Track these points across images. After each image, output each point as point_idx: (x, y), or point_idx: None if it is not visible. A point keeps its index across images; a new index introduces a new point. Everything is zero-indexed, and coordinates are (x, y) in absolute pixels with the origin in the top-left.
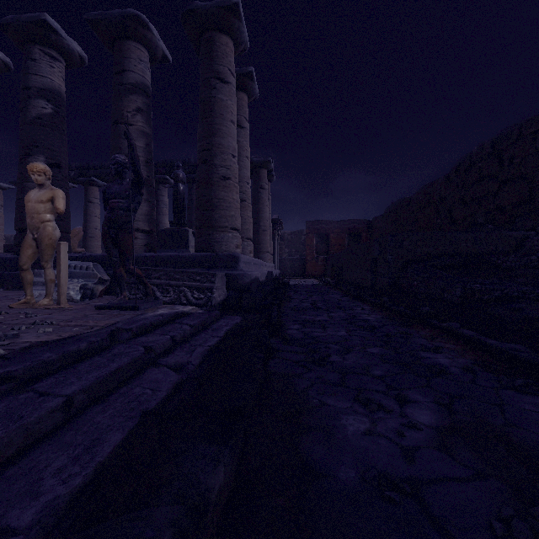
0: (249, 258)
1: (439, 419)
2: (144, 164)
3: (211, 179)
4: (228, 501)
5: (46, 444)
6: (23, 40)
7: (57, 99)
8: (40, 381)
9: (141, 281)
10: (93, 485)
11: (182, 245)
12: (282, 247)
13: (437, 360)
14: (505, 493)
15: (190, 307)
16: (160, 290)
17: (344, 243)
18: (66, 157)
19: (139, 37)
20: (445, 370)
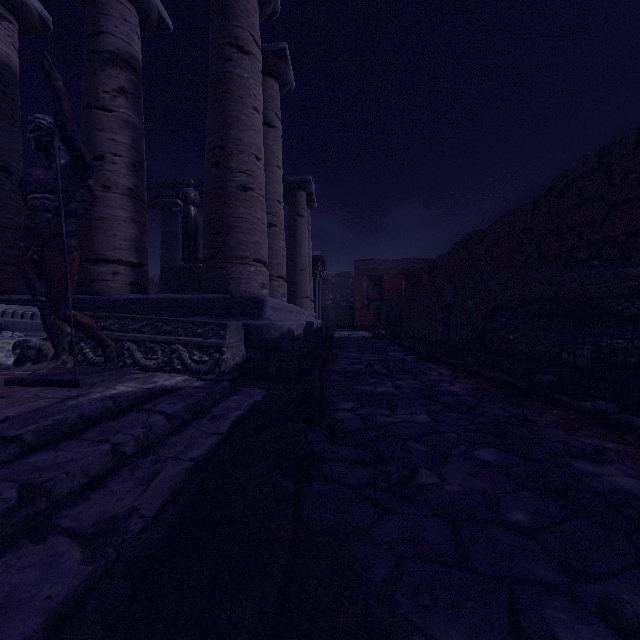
0: (280, 302)
1: None
2: (130, 168)
3: (225, 189)
4: None
5: None
6: None
7: (4, 74)
8: None
9: (93, 336)
10: None
11: (193, 287)
12: (325, 292)
13: (612, 480)
14: None
15: (179, 378)
16: (141, 350)
17: (400, 288)
18: (20, 158)
19: None
20: None
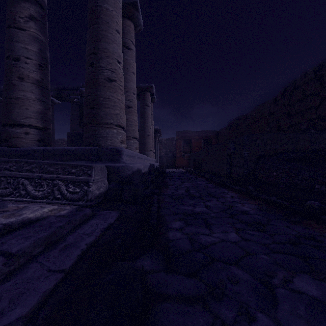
0: (133, 152)
1: None
2: (37, 67)
3: (97, 80)
4: None
5: None
6: None
7: None
8: None
9: None
10: None
11: None
12: (161, 148)
13: None
14: None
15: (46, 209)
16: (32, 184)
17: (200, 146)
18: None
19: None
20: None
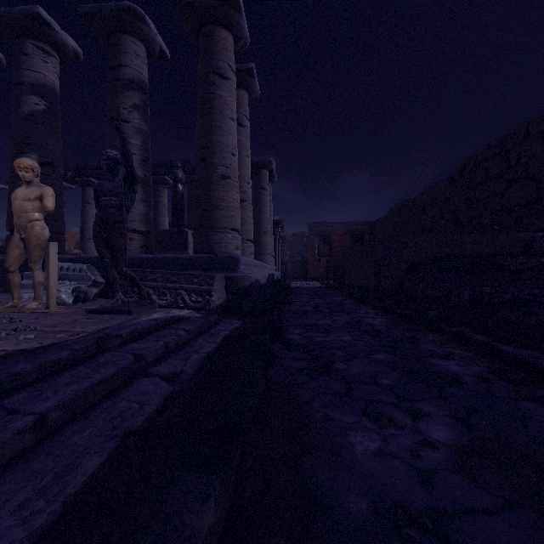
0: (250, 259)
1: (456, 436)
2: (141, 163)
3: (210, 178)
4: (220, 541)
5: (9, 472)
6: (15, 33)
7: (51, 96)
8: (11, 395)
9: (135, 284)
10: (60, 524)
11: (181, 247)
12: (284, 249)
13: (448, 367)
14: (542, 529)
15: (187, 311)
16: (156, 293)
17: (346, 245)
18: (61, 155)
19: (135, 31)
20: (458, 379)
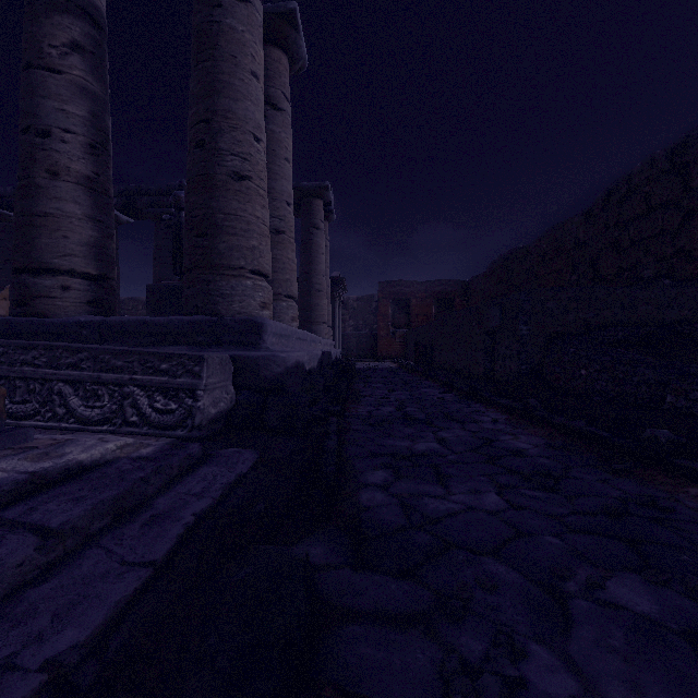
0: (288, 327)
1: None
2: (87, 150)
3: (212, 177)
4: None
5: None
6: None
7: None
8: None
9: None
10: None
11: None
12: (345, 318)
13: None
14: None
15: (111, 445)
16: (79, 394)
17: (430, 313)
18: None
19: None
20: None
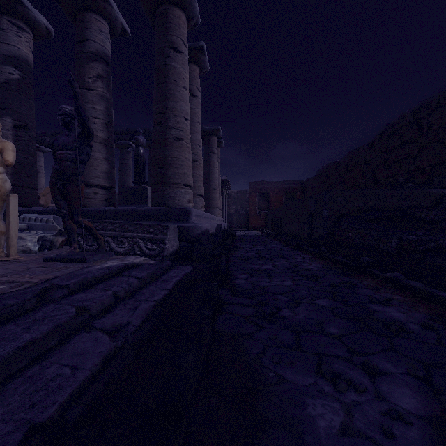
0: (200, 212)
1: (425, 403)
2: (104, 126)
3: (165, 140)
4: None
5: None
6: None
7: (24, 66)
8: None
9: (92, 233)
10: None
11: (142, 201)
12: (229, 204)
13: (391, 314)
14: None
15: (141, 258)
16: (115, 242)
17: (281, 201)
18: (33, 119)
19: (99, 10)
20: (405, 328)
